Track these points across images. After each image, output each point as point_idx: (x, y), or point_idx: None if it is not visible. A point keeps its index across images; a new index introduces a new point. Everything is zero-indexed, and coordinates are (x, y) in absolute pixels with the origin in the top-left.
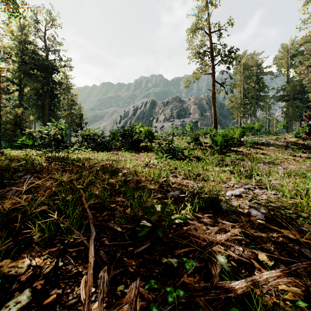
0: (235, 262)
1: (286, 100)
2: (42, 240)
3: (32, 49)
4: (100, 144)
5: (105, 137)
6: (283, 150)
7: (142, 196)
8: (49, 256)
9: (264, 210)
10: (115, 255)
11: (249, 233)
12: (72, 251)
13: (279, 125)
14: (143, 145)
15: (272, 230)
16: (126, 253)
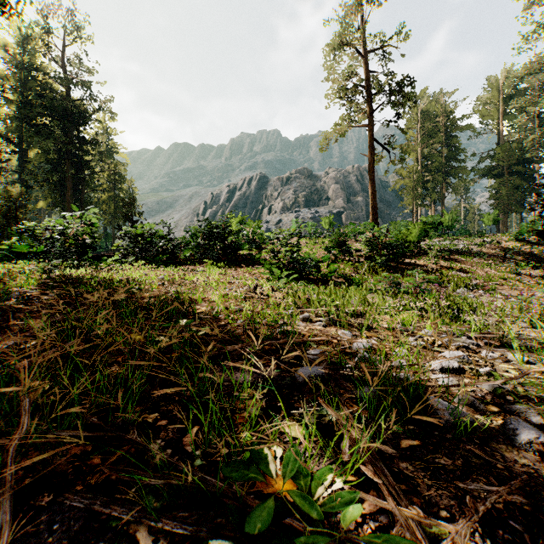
0: None
1: (497, 175)
2: None
3: (43, 79)
4: (163, 252)
5: (173, 239)
6: (497, 264)
7: (233, 377)
8: None
9: (538, 418)
10: None
11: None
12: None
13: (487, 219)
14: (244, 254)
15: None
16: None
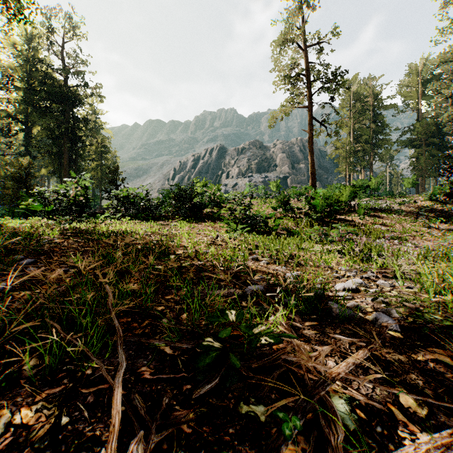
0: (363, 410)
1: (416, 146)
2: (38, 372)
3: (45, 70)
4: (144, 210)
5: (151, 199)
6: (413, 220)
7: (205, 291)
8: (47, 405)
9: (396, 314)
10: (160, 401)
11: (379, 356)
12: (87, 393)
13: (406, 183)
14: (207, 212)
15: (414, 349)
16: (179, 396)
